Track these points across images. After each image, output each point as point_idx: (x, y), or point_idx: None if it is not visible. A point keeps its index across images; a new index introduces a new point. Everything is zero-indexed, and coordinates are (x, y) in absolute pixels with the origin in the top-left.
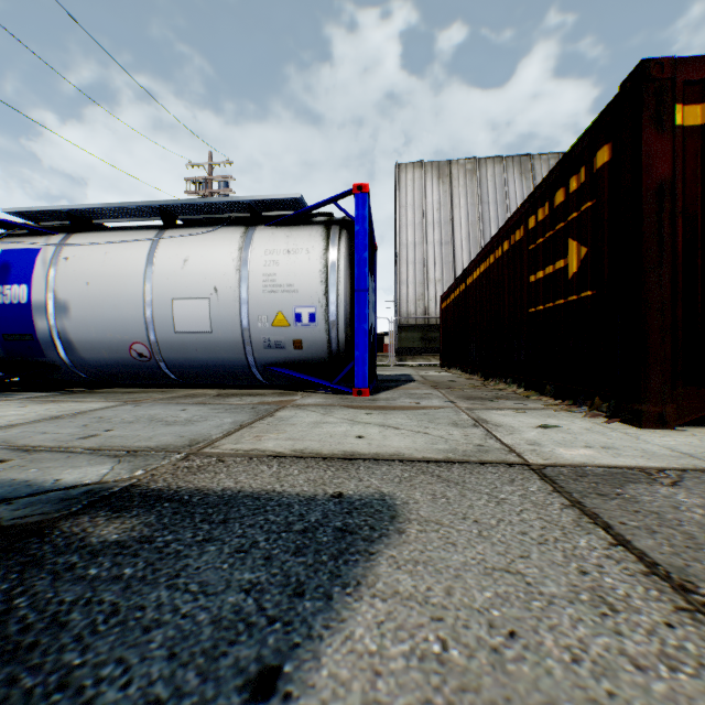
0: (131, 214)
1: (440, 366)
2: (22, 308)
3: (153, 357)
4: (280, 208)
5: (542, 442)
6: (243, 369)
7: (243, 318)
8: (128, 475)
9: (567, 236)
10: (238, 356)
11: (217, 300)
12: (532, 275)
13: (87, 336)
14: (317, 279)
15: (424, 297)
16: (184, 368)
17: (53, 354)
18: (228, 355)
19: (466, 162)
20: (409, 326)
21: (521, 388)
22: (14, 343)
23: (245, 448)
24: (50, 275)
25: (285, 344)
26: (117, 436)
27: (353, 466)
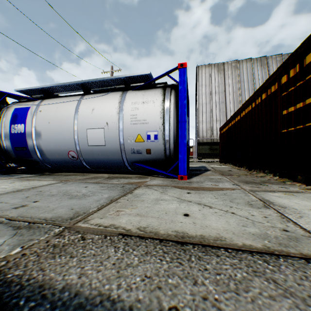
0: (70, 89)
1: (219, 162)
2: (22, 135)
3: (78, 158)
4: (139, 81)
5: None
6: (121, 164)
7: (121, 138)
8: (5, 253)
9: None
10: (118, 157)
11: (108, 129)
12: (284, 110)
13: (49, 148)
14: (158, 116)
15: (211, 129)
16: (93, 163)
17: (35, 156)
18: (113, 157)
19: (232, 62)
20: (203, 143)
21: (276, 176)
22: (19, 151)
23: (105, 224)
24: (33, 119)
25: (142, 151)
26: (35, 207)
27: (185, 254)
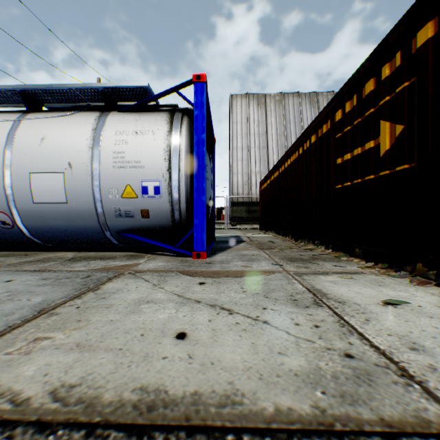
0: None
1: (259, 229)
2: None
3: (16, 225)
4: (132, 99)
5: (421, 340)
6: (99, 235)
7: (96, 191)
8: None
9: (379, 118)
10: (93, 224)
11: (71, 174)
12: (339, 158)
13: None
14: (161, 156)
15: (248, 183)
16: (46, 234)
17: None
18: (84, 223)
19: (275, 95)
20: (238, 202)
21: (329, 249)
22: None
23: None
24: None
25: (134, 213)
26: None
27: None
